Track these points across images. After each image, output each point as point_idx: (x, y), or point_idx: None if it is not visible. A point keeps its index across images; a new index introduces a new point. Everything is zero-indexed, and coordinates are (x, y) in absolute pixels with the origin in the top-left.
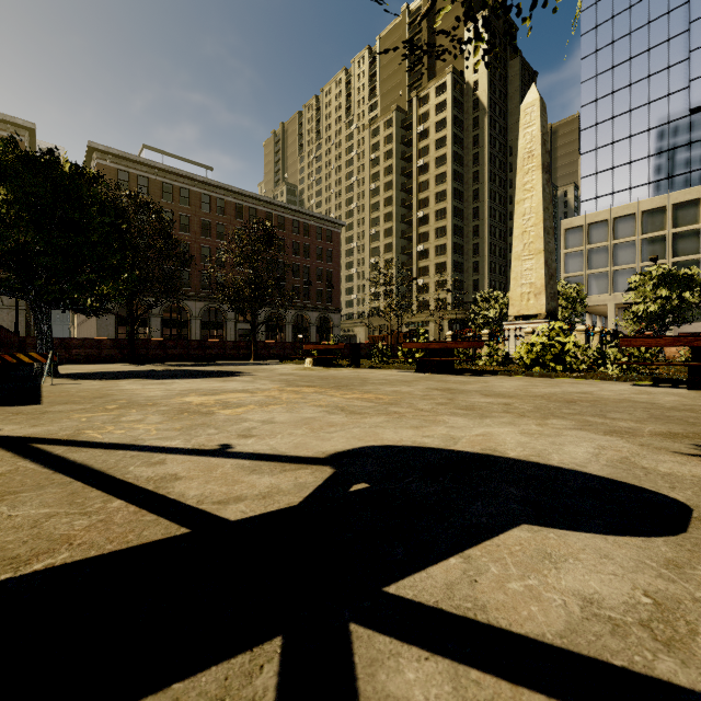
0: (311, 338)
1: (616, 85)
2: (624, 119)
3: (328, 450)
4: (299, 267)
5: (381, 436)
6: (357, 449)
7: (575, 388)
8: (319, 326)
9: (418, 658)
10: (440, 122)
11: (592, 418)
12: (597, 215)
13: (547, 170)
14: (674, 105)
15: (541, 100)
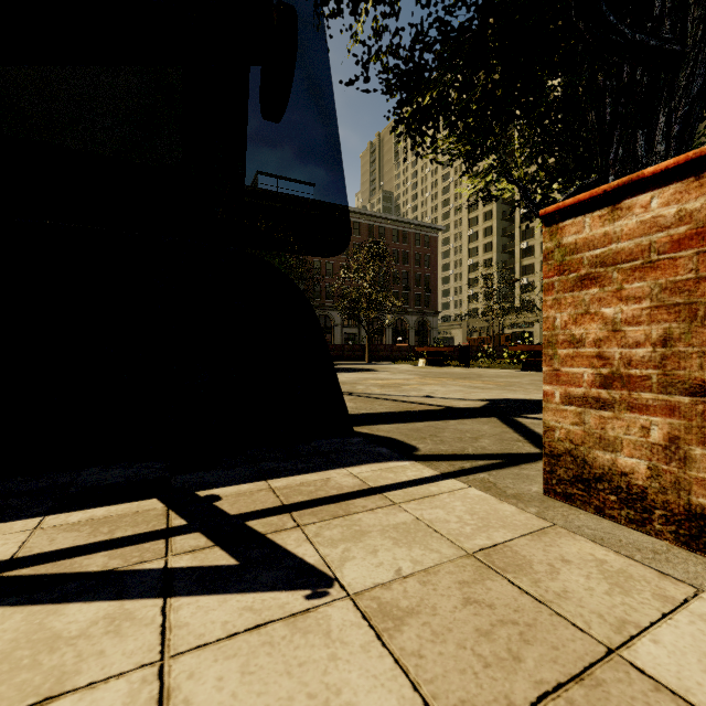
0: (410, 341)
1: None
2: None
3: (481, 398)
4: (398, 274)
5: (506, 396)
6: (495, 398)
7: None
8: (417, 330)
9: (530, 420)
10: None
11: None
12: None
13: None
14: None
15: None
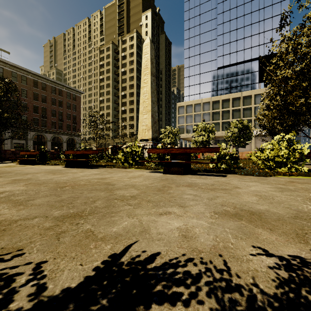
0: (63, 149)
1: (195, 53)
2: (198, 67)
3: None
4: (56, 112)
5: None
6: None
7: (113, 175)
8: (68, 143)
9: None
10: (131, 53)
11: (0, 206)
12: (189, 102)
13: (153, 75)
14: (213, 65)
15: (151, 43)
